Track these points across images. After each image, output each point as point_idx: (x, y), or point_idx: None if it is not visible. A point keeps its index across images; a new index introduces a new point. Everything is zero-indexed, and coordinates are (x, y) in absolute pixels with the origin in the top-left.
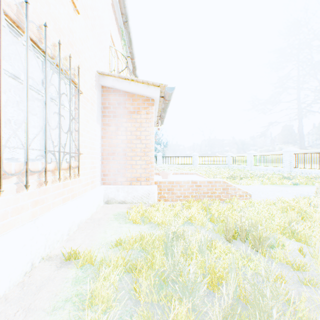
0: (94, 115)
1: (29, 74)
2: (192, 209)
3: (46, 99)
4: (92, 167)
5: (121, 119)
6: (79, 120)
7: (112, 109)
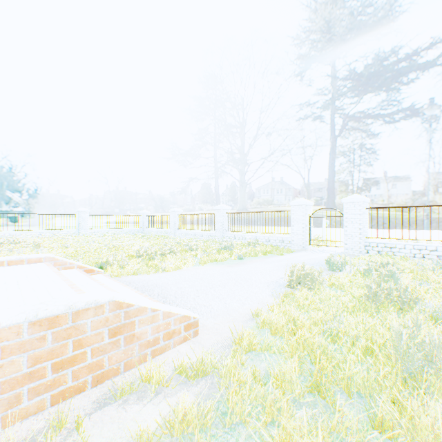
0: None
1: None
2: None
3: None
4: None
5: None
6: None
7: None
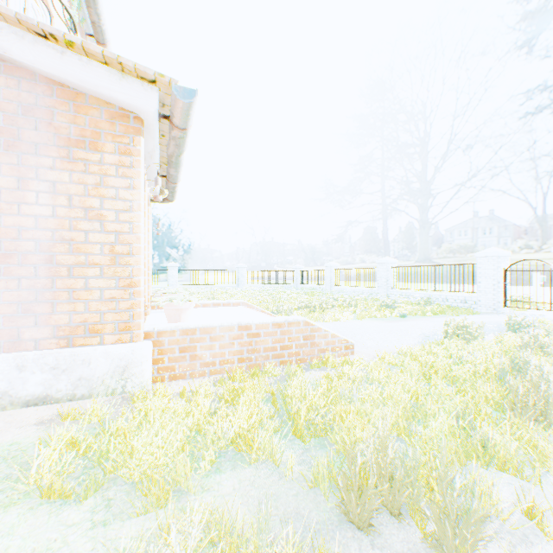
0: None
1: None
2: (242, 405)
3: None
4: None
5: (35, 156)
6: None
7: (3, 124)
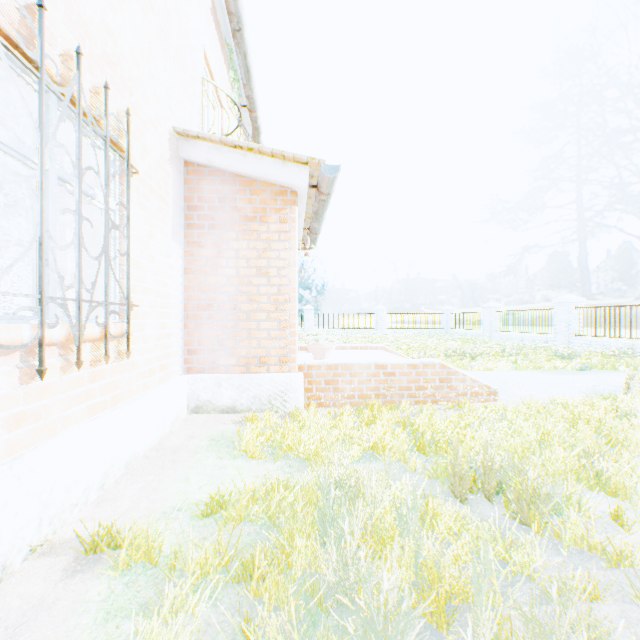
0: (166, 223)
1: (22, 131)
2: (377, 425)
3: (42, 177)
4: (162, 336)
5: (226, 232)
6: (129, 230)
7: (208, 212)
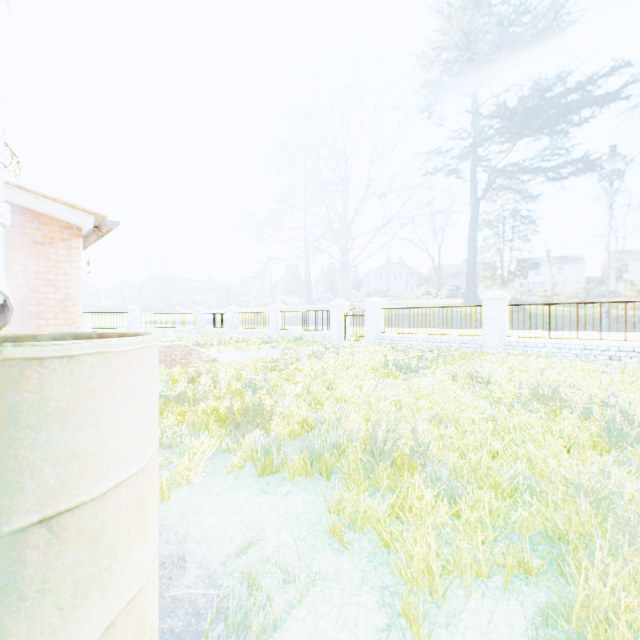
0: None
1: None
2: None
3: None
4: None
5: (15, 251)
6: None
7: None
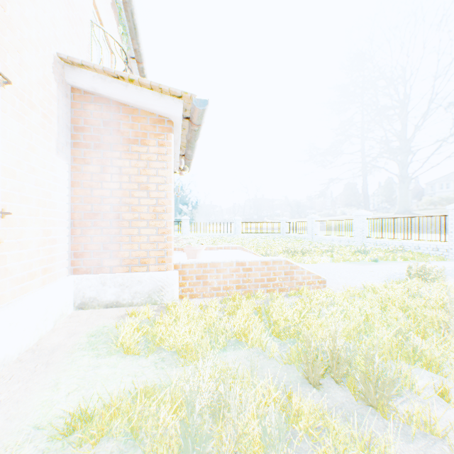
0: (50, 139)
1: None
2: (239, 314)
3: None
4: (44, 242)
5: (110, 152)
6: None
7: (93, 133)
